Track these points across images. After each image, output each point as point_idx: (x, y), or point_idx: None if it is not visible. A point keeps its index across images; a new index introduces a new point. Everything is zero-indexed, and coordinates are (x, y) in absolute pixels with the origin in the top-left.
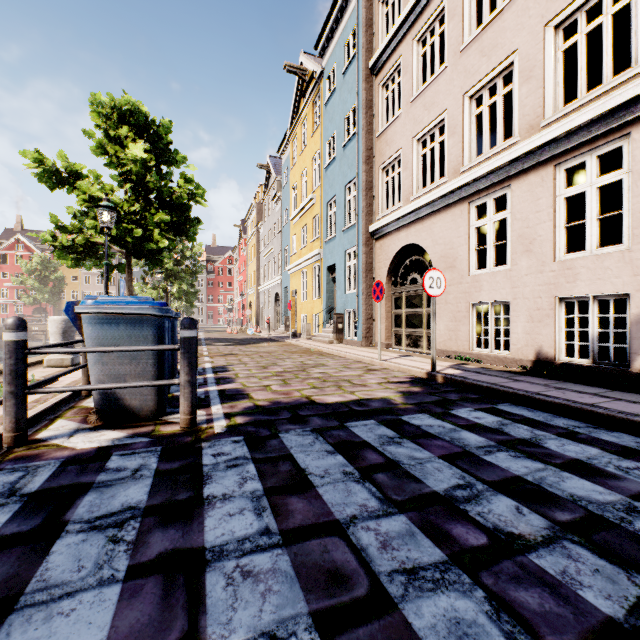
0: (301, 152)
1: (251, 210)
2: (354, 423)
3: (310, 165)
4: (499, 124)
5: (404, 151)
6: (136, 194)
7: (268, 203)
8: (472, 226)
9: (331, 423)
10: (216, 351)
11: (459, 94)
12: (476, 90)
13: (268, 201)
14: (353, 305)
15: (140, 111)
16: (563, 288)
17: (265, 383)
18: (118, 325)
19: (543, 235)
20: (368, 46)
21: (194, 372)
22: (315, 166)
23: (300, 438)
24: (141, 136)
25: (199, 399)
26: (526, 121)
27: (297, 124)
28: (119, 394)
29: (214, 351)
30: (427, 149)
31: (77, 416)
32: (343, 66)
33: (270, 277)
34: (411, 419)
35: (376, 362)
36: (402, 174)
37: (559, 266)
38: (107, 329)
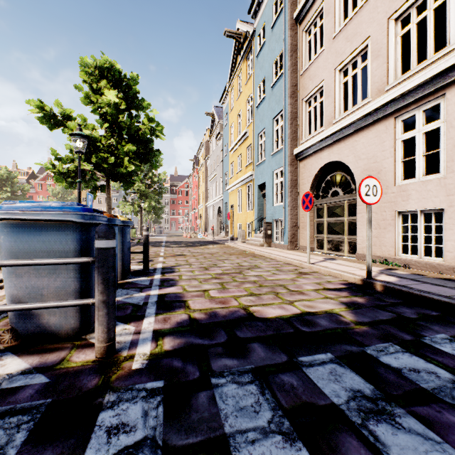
0: (237, 98)
1: (201, 147)
2: (307, 358)
3: (244, 107)
4: (429, 37)
5: (326, 82)
6: (112, 131)
7: (213, 141)
8: (398, 139)
9: (277, 357)
10: (170, 252)
11: (383, 19)
12: (403, 11)
13: (213, 140)
14: (280, 215)
15: (115, 68)
16: None
17: (204, 287)
18: (34, 233)
19: None
20: (293, 0)
21: (111, 290)
22: (248, 107)
23: (239, 391)
24: (116, 87)
25: (136, 307)
26: None
27: (234, 77)
28: (35, 310)
29: (169, 252)
30: (349, 76)
31: (3, 328)
32: (271, 22)
33: (214, 196)
34: (380, 354)
35: (305, 265)
36: (324, 102)
37: None
38: (21, 237)
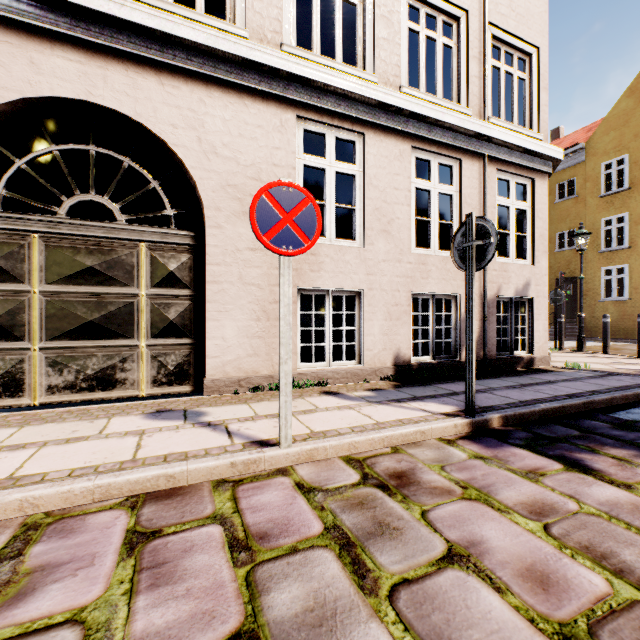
0: None
1: None
2: None
3: None
4: (339, 34)
5: None
6: None
7: None
8: (299, 159)
9: None
10: None
11: None
12: None
13: None
14: None
15: None
16: (419, 283)
17: None
18: None
19: (402, 219)
20: None
21: None
22: None
23: None
24: None
25: None
26: (384, 68)
27: None
28: None
29: None
30: None
31: None
32: None
33: None
34: None
35: (281, 458)
36: None
37: (416, 259)
38: None
